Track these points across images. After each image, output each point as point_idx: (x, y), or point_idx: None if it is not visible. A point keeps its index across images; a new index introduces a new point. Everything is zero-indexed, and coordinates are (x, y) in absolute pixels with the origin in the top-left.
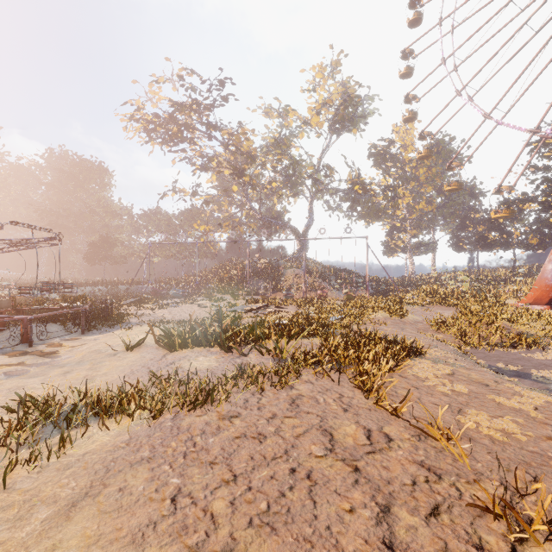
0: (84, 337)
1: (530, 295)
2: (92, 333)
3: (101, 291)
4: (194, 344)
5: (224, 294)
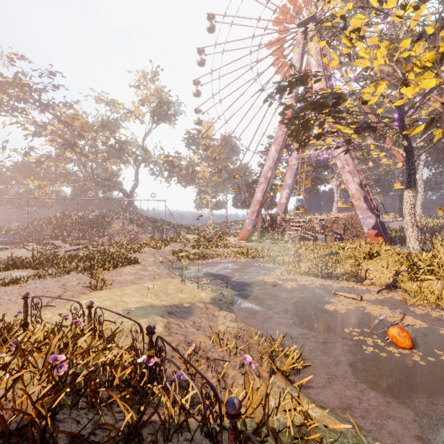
0: None
1: (241, 235)
2: None
3: None
4: (14, 268)
5: (57, 240)
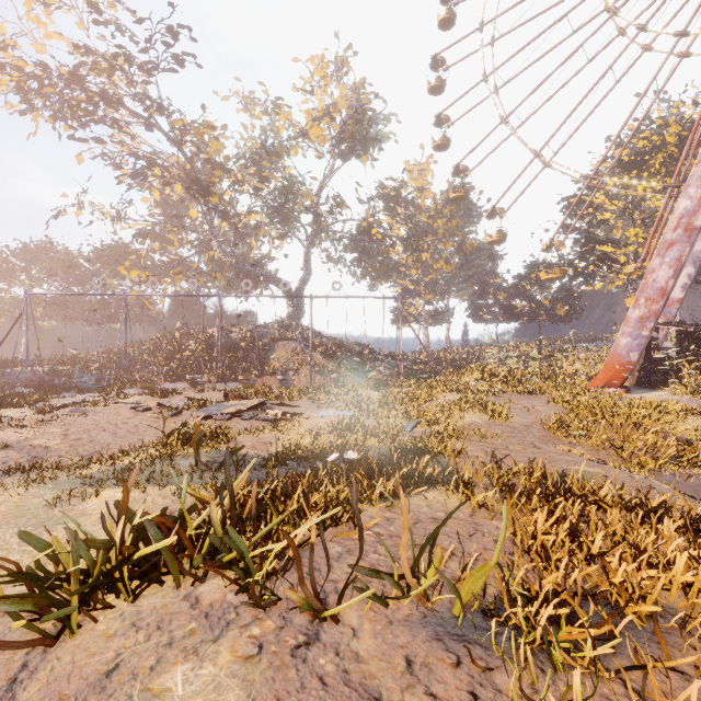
0: None
1: (600, 376)
2: None
3: None
4: (140, 584)
5: (176, 381)
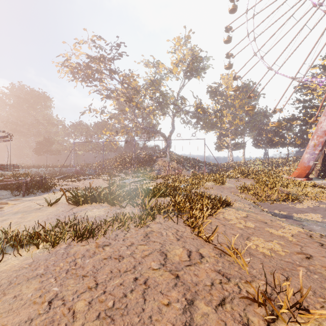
0: (24, 198)
1: (295, 172)
2: (30, 196)
3: (43, 171)
4: (92, 201)
5: (120, 173)
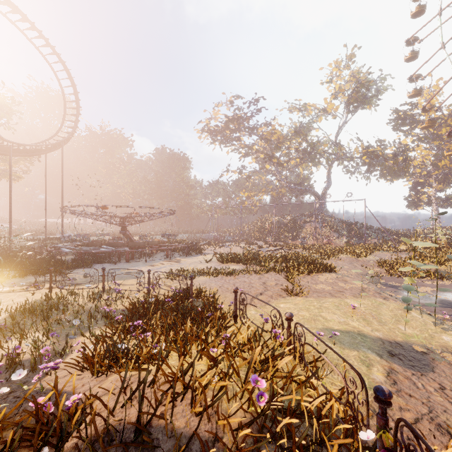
0: (188, 258)
1: None
2: (190, 256)
3: (186, 237)
4: (232, 262)
5: (259, 240)
